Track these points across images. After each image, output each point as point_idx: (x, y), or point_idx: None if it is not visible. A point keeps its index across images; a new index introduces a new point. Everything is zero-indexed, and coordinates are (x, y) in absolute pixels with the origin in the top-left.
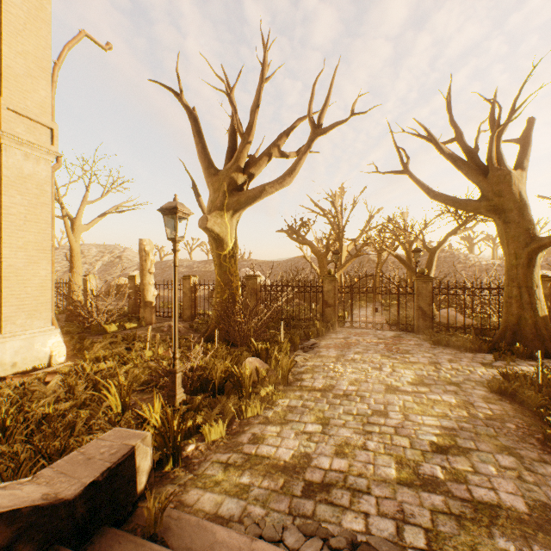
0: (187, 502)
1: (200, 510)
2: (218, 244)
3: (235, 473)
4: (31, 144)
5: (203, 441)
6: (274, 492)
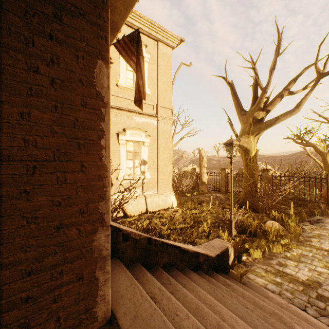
0: (249, 277)
1: (257, 283)
2: (245, 153)
3: (271, 275)
4: (166, 118)
5: (249, 256)
6: (296, 291)
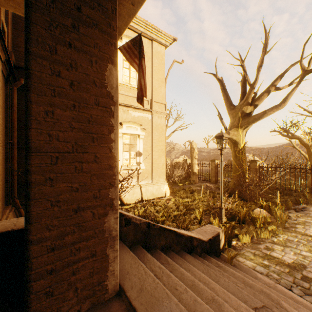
0: (239, 260)
1: (246, 265)
2: (234, 145)
3: (259, 258)
4: (160, 112)
5: (239, 241)
6: (283, 272)
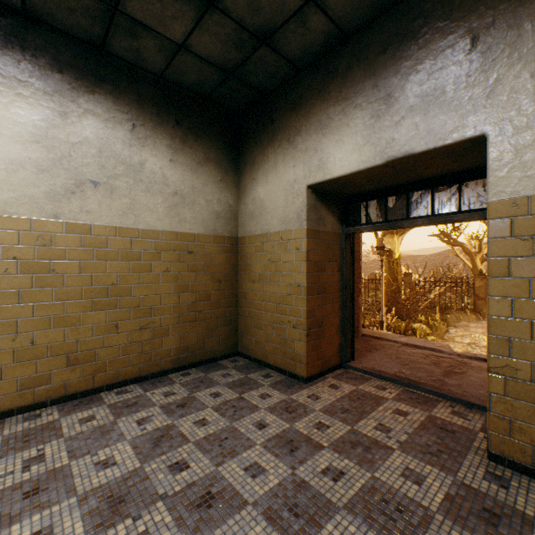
0: None
1: None
2: (388, 254)
3: None
4: None
5: None
6: None
